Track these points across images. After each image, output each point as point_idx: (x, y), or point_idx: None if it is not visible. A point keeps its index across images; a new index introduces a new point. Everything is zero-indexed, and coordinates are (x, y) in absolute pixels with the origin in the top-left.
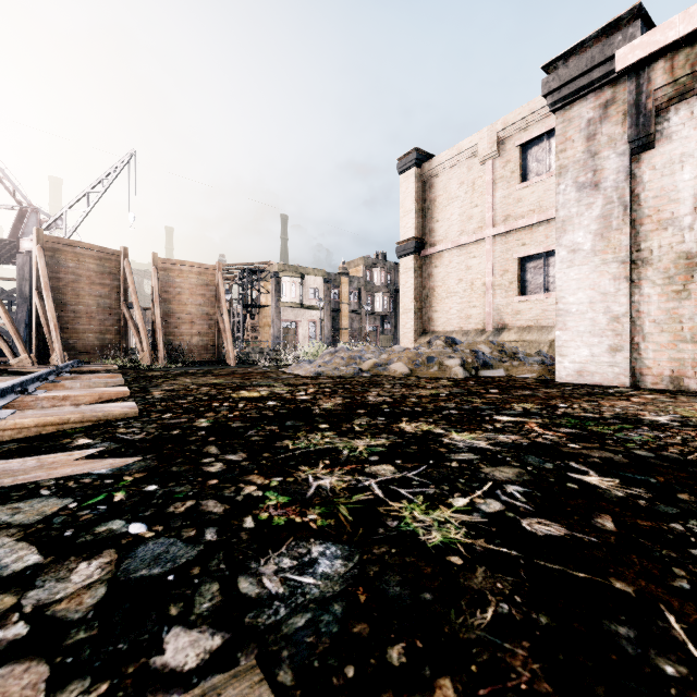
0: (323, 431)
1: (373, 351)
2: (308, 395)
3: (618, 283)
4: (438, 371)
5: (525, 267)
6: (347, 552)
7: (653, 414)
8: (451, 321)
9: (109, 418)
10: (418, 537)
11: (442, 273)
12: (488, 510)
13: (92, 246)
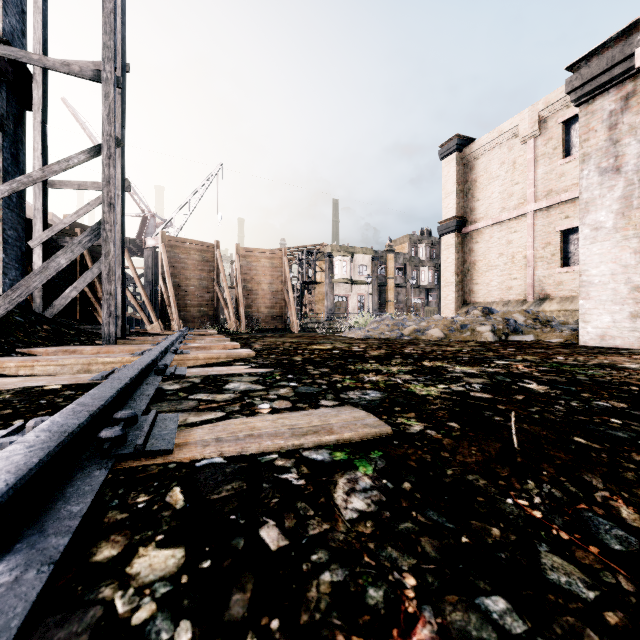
0: (372, 363)
1: (413, 319)
2: (361, 349)
3: (638, 256)
4: (470, 336)
5: (568, 239)
6: (382, 393)
7: (633, 364)
8: (491, 293)
9: (240, 357)
10: (415, 392)
11: (483, 248)
12: (455, 389)
13: (195, 242)
